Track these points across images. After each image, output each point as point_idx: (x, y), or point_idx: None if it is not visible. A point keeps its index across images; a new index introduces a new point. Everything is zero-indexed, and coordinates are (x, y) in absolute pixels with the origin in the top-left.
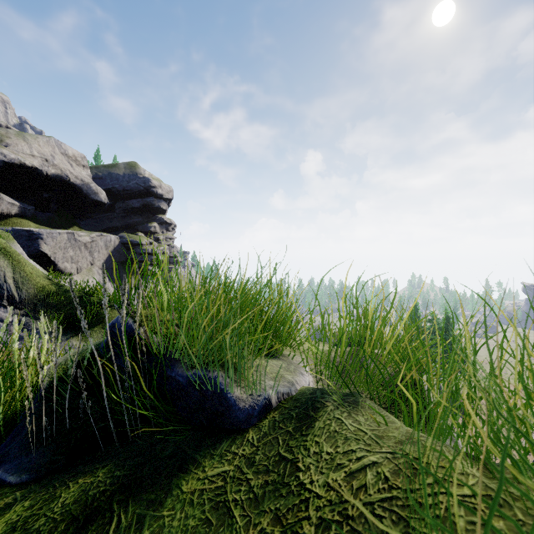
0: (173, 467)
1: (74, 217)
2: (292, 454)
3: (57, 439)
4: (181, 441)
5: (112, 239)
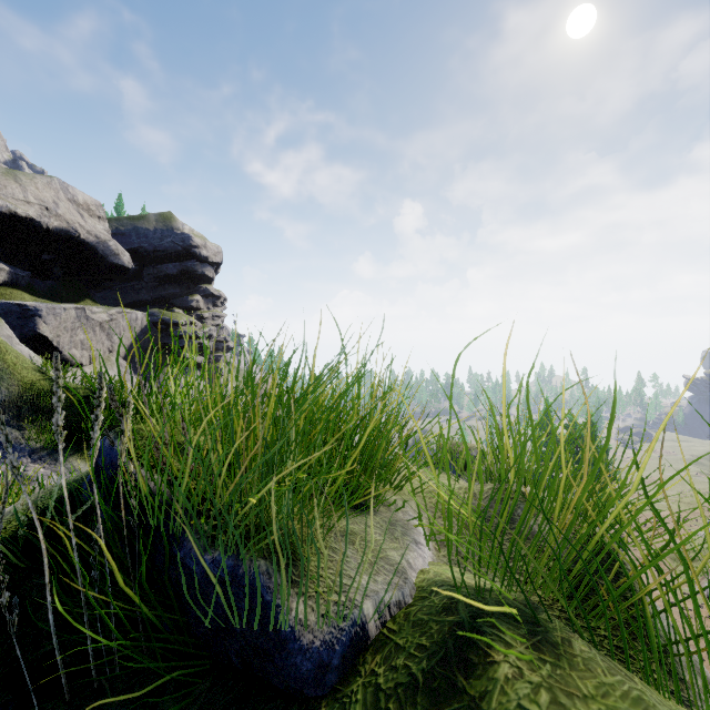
0: None
1: (86, 287)
2: None
3: None
4: None
5: (138, 318)
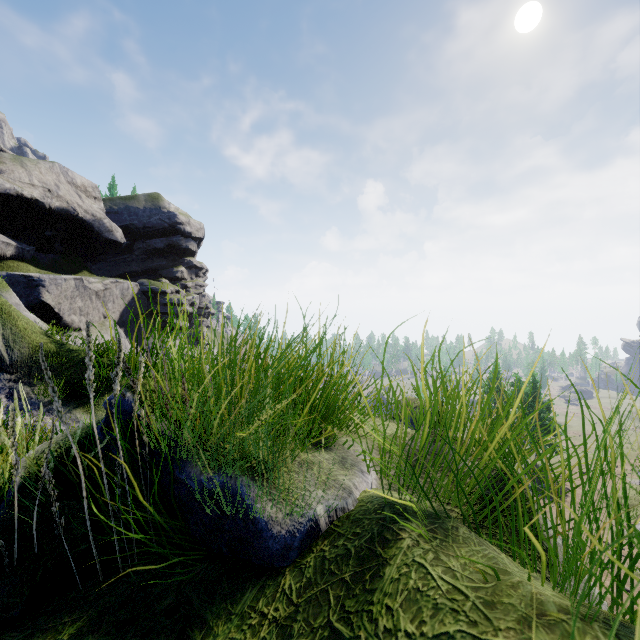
0: (170, 632)
1: (84, 260)
2: (350, 627)
3: (19, 569)
4: (188, 582)
5: (129, 287)
